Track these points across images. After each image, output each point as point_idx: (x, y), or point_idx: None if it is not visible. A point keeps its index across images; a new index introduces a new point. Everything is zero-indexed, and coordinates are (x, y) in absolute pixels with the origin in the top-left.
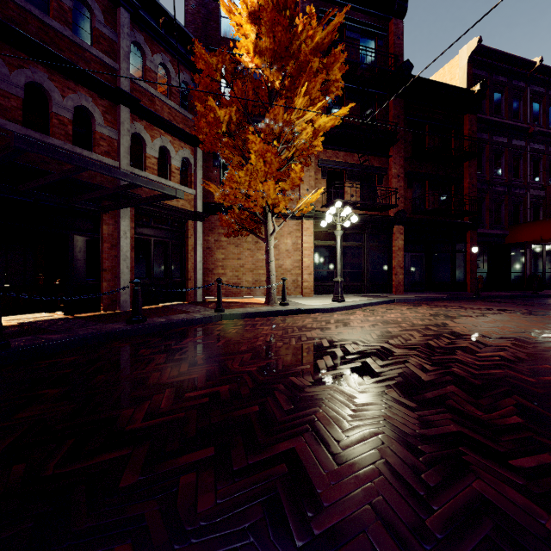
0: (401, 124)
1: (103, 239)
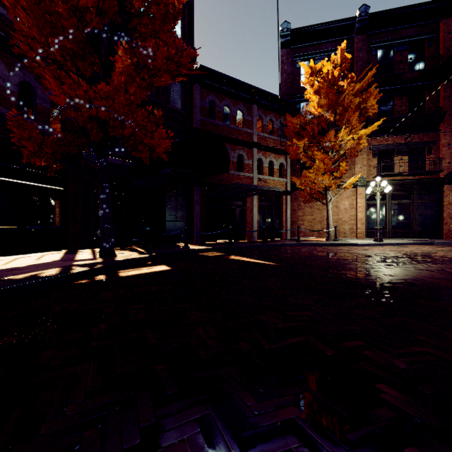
0: None
1: (247, 209)
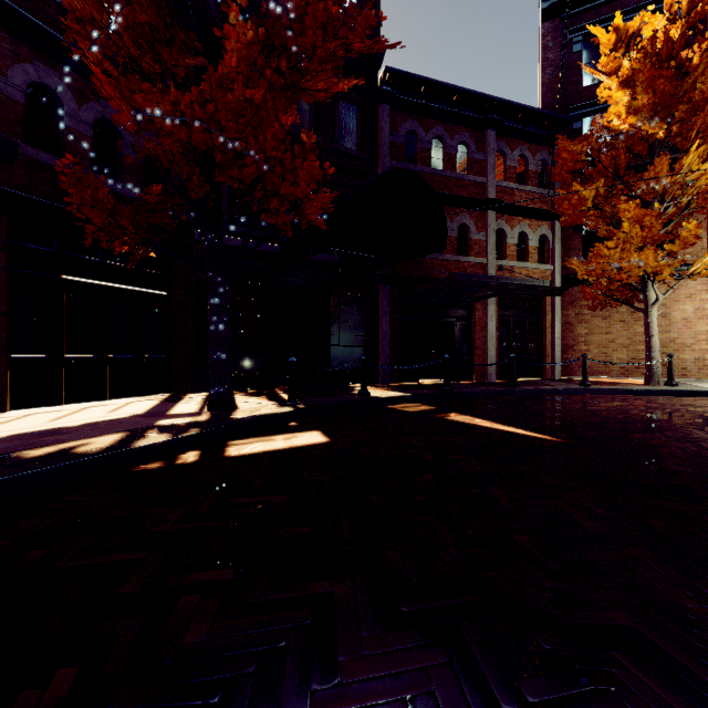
0: None
1: (475, 323)
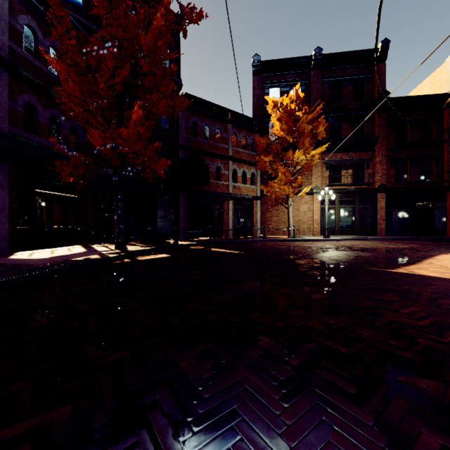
0: (383, 129)
1: (224, 211)
